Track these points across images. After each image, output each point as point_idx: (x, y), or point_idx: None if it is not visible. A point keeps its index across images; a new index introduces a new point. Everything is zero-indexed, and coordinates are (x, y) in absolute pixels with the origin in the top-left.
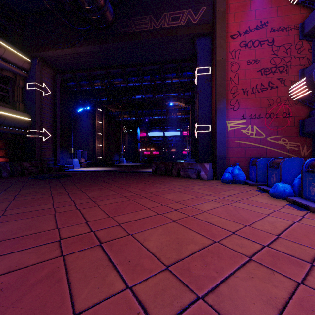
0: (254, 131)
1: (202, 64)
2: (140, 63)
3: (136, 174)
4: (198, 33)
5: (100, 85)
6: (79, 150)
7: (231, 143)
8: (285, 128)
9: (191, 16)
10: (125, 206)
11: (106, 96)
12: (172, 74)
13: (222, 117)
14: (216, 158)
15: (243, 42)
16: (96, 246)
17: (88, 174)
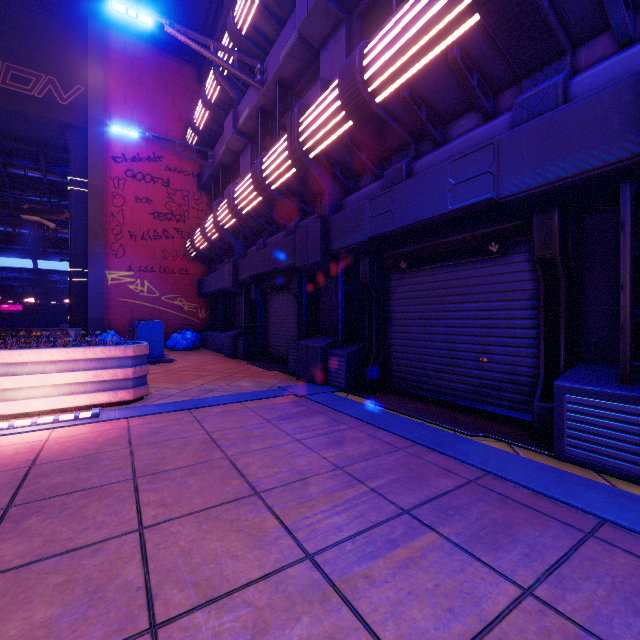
0: (146, 288)
1: (78, 173)
2: None
3: None
4: (70, 123)
5: None
6: None
7: (113, 301)
8: (182, 287)
9: (55, 90)
10: None
11: None
12: (26, 161)
13: (97, 265)
14: (89, 321)
15: (130, 170)
16: None
17: None
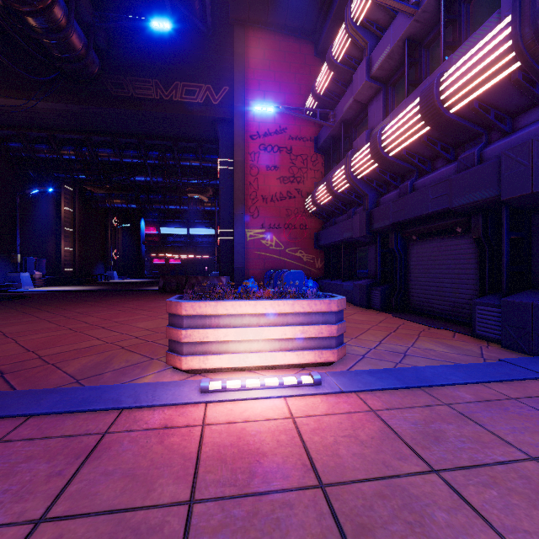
0: (274, 242)
1: (224, 155)
2: (142, 134)
3: (135, 293)
4: (219, 118)
5: (72, 155)
6: (31, 258)
7: (251, 254)
8: (302, 240)
9: (210, 94)
10: (121, 315)
11: (84, 172)
12: (190, 155)
13: (240, 225)
14: (234, 270)
15: (263, 144)
16: (101, 328)
17: (57, 295)
